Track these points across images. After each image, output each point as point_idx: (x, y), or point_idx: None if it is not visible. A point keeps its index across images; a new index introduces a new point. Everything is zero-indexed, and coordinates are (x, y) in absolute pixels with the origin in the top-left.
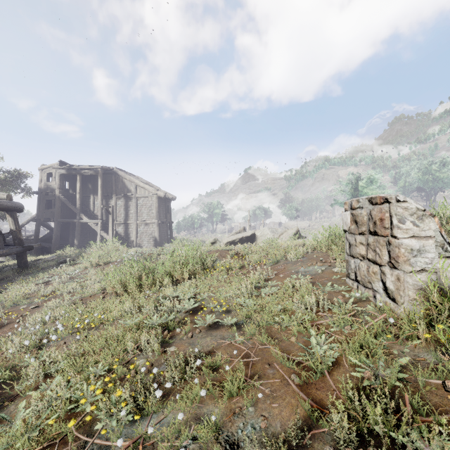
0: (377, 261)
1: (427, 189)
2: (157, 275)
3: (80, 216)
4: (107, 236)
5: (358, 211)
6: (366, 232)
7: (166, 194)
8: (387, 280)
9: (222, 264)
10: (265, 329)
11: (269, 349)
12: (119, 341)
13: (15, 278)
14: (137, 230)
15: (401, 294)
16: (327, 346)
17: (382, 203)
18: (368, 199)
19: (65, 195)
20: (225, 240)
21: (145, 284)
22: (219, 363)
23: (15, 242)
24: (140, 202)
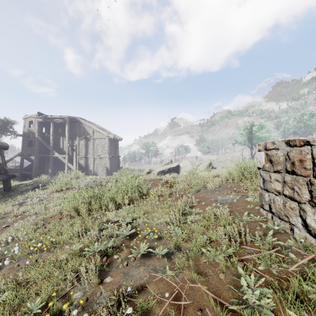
0: (295, 198)
1: (300, 133)
2: (103, 200)
3: (53, 152)
4: (72, 167)
5: (273, 152)
6: (283, 171)
7: (115, 136)
8: (307, 217)
9: (155, 192)
10: (193, 261)
11: (199, 288)
12: (63, 268)
13: None
14: (94, 162)
15: None
16: (259, 291)
17: (303, 145)
18: (285, 141)
19: (42, 137)
20: (157, 170)
21: (93, 208)
22: (150, 306)
23: (1, 172)
24: (96, 142)
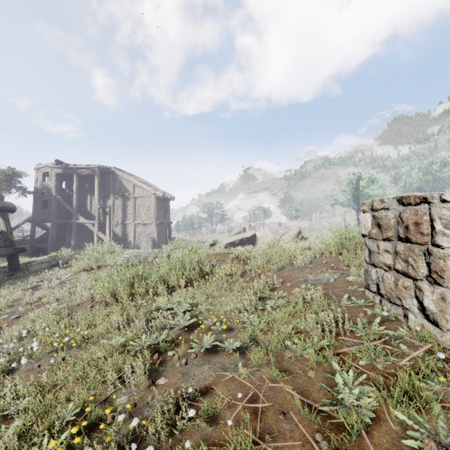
0: (409, 274)
1: (427, 189)
2: (150, 282)
3: (77, 216)
4: (104, 237)
5: (382, 213)
6: (394, 238)
7: (165, 194)
8: (424, 298)
9: (222, 270)
10: (274, 356)
11: (282, 388)
12: (100, 367)
13: (4, 283)
14: (135, 230)
15: (448, 318)
16: (358, 389)
17: (419, 204)
18: (397, 198)
19: (62, 195)
20: (225, 241)
21: (137, 292)
22: (218, 410)
23: (6, 243)
24: (139, 202)
